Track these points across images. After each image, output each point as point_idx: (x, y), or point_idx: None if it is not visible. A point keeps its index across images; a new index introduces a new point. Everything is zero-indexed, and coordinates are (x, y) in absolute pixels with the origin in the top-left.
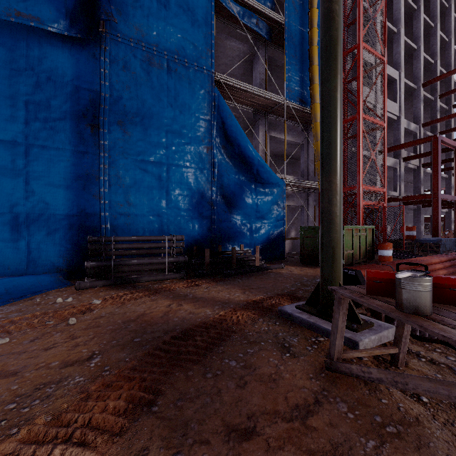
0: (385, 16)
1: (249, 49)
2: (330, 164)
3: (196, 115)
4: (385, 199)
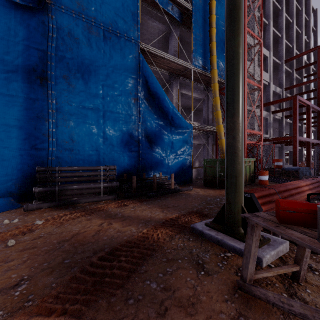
0: (261, 10)
1: (165, 28)
2: (234, 108)
3: (126, 73)
4: (262, 139)
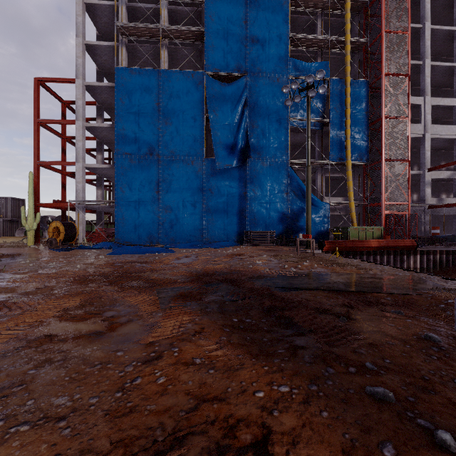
0: (408, 89)
1: (312, 132)
2: (307, 213)
3: (281, 180)
4: (409, 209)
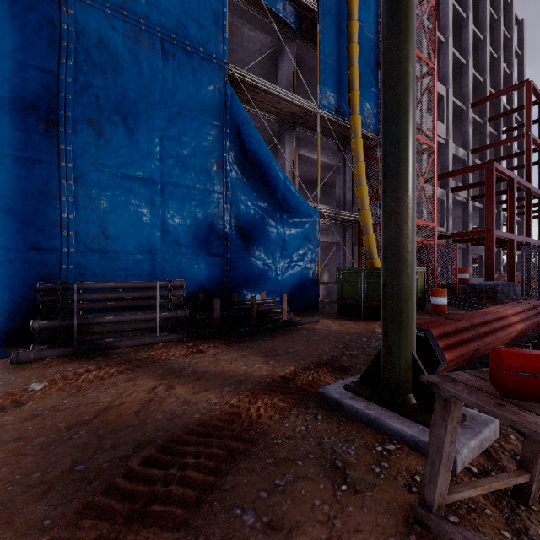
0: (435, 15)
1: (272, 42)
2: (399, 174)
3: (202, 118)
4: (435, 235)
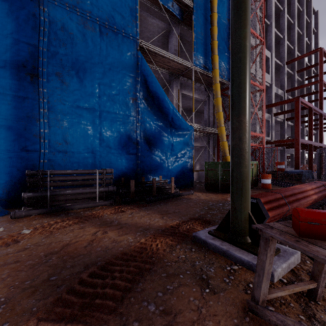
0: (263, 9)
1: (165, 26)
2: (241, 106)
3: (123, 72)
4: (264, 142)
